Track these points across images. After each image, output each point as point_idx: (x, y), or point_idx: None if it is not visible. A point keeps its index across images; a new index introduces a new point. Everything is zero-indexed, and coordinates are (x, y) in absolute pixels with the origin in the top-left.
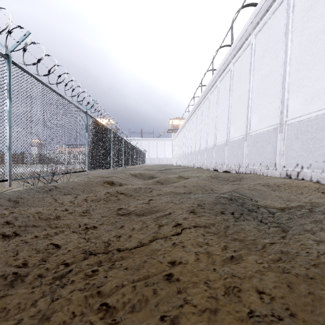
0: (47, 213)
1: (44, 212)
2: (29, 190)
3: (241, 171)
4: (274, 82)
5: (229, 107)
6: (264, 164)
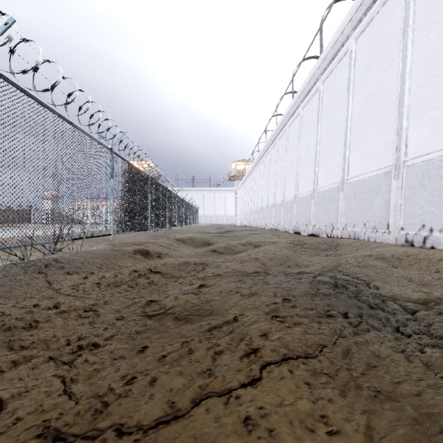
0: (16, 315)
1: (10, 313)
2: (11, 267)
3: (335, 235)
4: (385, 104)
5: (316, 144)
6: (370, 224)
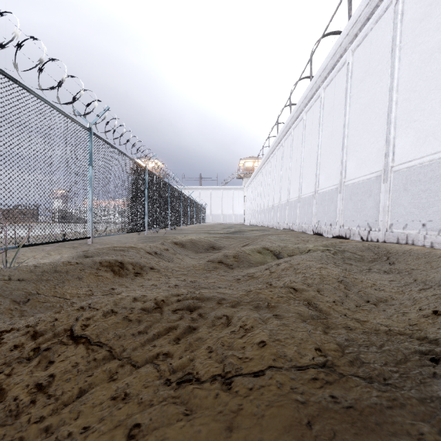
0: None
1: None
2: None
3: (374, 238)
4: None
5: (344, 127)
6: (434, 225)
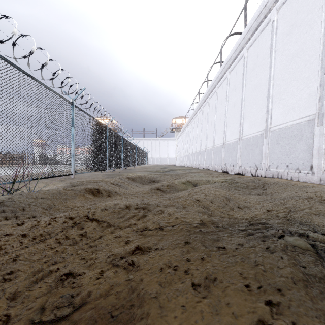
0: None
1: None
2: None
3: (259, 174)
4: (307, 61)
5: (242, 100)
6: (293, 166)
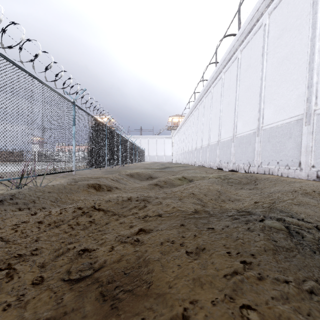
0: None
1: None
2: None
3: (252, 171)
4: (296, 64)
5: (236, 100)
6: (283, 163)
